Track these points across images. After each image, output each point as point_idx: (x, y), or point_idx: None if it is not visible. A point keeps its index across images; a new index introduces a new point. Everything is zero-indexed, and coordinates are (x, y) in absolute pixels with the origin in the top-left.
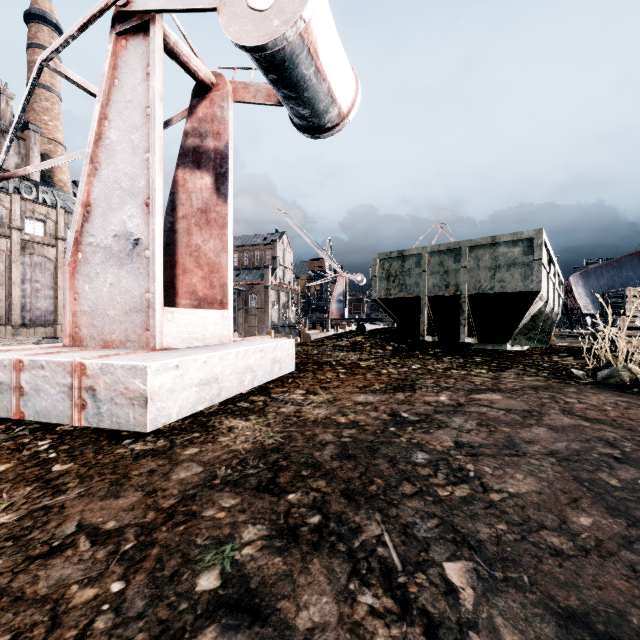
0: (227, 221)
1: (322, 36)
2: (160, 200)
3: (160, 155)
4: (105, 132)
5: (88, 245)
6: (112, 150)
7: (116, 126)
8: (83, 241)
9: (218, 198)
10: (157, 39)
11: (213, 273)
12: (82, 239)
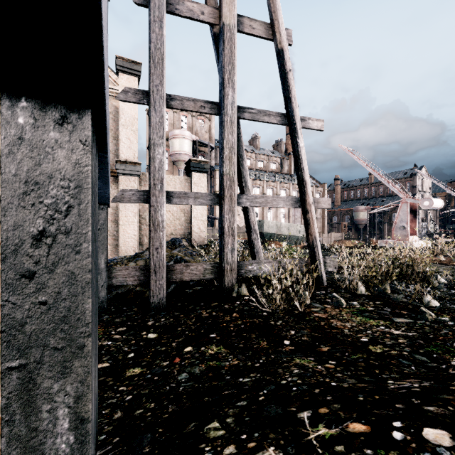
0: (416, 222)
1: (434, 206)
2: (409, 223)
3: (409, 218)
4: (399, 214)
5: (395, 227)
6: (400, 216)
7: (401, 213)
8: (394, 227)
9: (414, 218)
10: (408, 204)
11: (413, 230)
12: (394, 226)
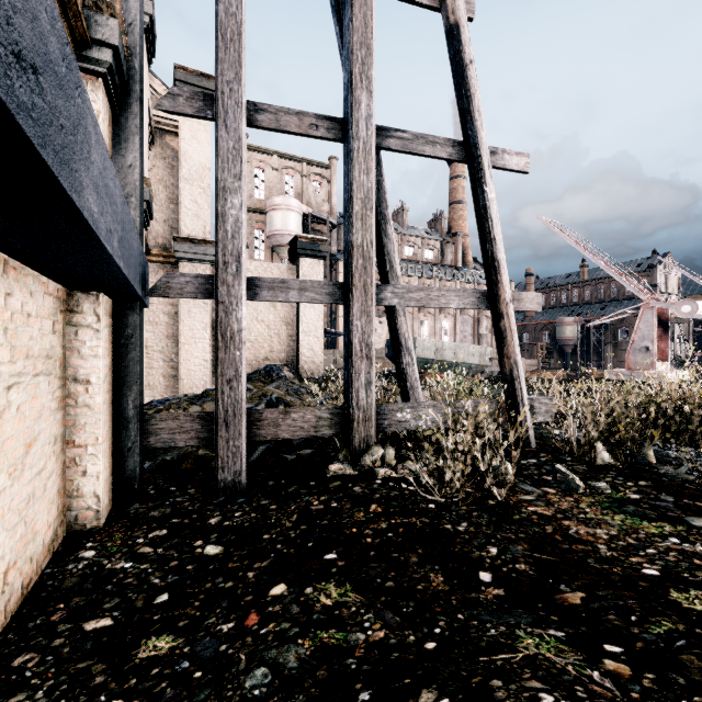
0: (668, 340)
1: (700, 313)
2: (656, 342)
3: (656, 333)
4: (638, 326)
5: (633, 349)
6: (641, 330)
7: (642, 325)
8: (631, 348)
9: (665, 334)
10: (655, 311)
11: (663, 353)
12: (631, 347)
